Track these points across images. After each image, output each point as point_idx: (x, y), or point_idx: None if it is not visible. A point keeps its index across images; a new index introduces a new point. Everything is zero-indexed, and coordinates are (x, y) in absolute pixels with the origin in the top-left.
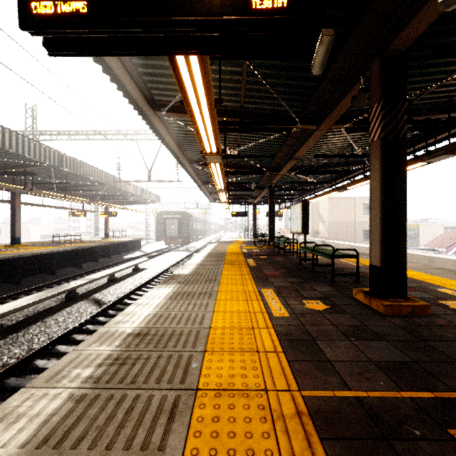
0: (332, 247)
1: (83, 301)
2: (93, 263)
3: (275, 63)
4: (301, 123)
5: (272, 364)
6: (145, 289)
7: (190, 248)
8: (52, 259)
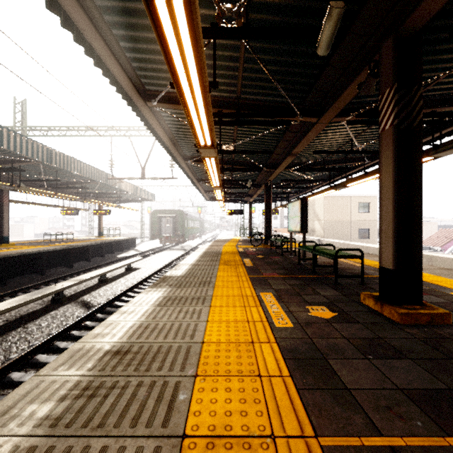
0: (333, 247)
1: (71, 303)
2: (85, 262)
3: (275, 47)
4: (301, 115)
5: (278, 394)
6: (137, 290)
7: (185, 246)
8: (41, 259)
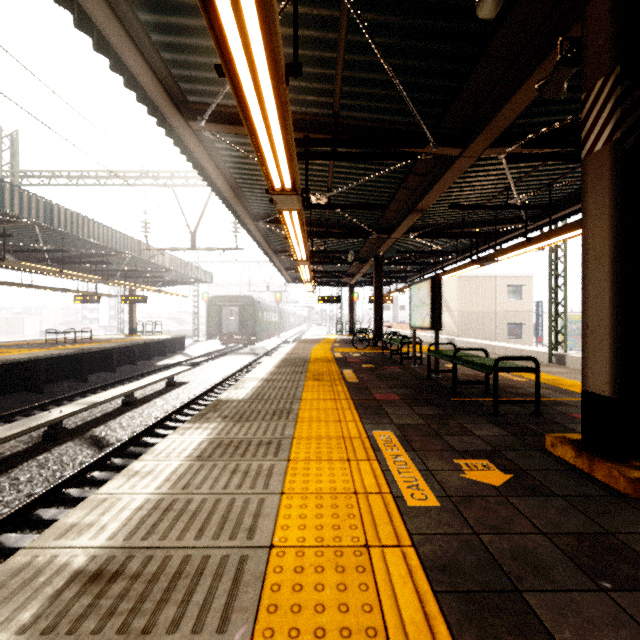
0: (485, 352)
1: (73, 440)
2: (108, 373)
3: (397, 21)
4: (435, 144)
5: None
6: (181, 417)
7: (257, 349)
8: (37, 369)
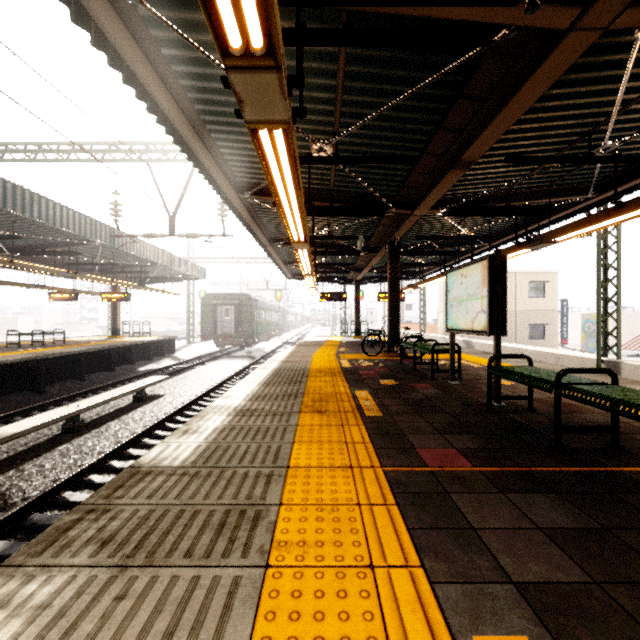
0: (613, 376)
1: None
2: (75, 382)
3: None
4: None
5: None
6: (135, 451)
7: (254, 352)
8: None
